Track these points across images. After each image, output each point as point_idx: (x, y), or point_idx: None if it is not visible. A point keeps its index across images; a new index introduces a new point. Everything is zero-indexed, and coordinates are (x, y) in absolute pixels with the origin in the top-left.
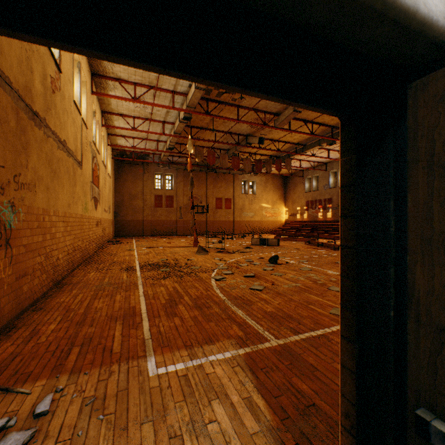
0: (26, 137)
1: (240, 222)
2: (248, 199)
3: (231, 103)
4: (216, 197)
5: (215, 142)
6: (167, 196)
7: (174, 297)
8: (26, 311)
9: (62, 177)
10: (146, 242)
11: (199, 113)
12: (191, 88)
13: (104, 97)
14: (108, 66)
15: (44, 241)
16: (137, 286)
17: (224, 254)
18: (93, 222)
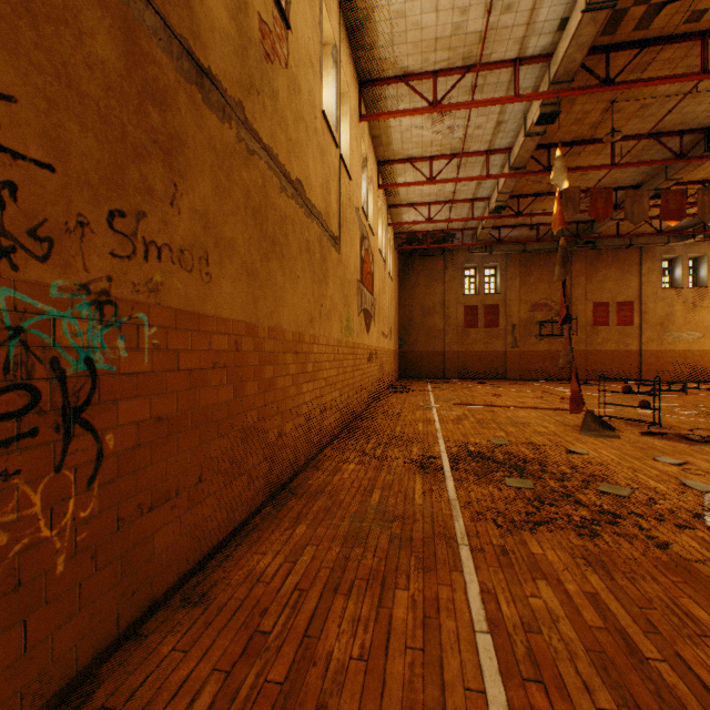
0: (170, 119)
1: (657, 353)
2: (682, 300)
3: (682, 32)
4: (593, 302)
5: (612, 168)
6: (487, 306)
7: (637, 703)
8: (168, 600)
9: (293, 258)
10: (450, 391)
11: (582, 90)
12: (566, 26)
13: (380, 131)
14: (386, 51)
15: (237, 400)
16: (454, 552)
17: (676, 445)
18: (362, 355)
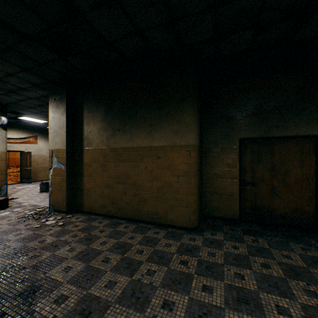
0: None
1: (15, 158)
2: None
3: None
4: None
5: None
6: None
7: None
8: None
9: None
10: None
11: None
12: None
13: None
14: None
15: None
16: None
17: None
18: None
